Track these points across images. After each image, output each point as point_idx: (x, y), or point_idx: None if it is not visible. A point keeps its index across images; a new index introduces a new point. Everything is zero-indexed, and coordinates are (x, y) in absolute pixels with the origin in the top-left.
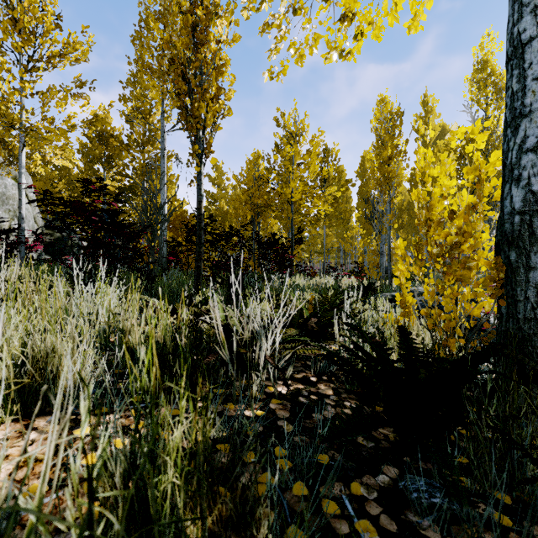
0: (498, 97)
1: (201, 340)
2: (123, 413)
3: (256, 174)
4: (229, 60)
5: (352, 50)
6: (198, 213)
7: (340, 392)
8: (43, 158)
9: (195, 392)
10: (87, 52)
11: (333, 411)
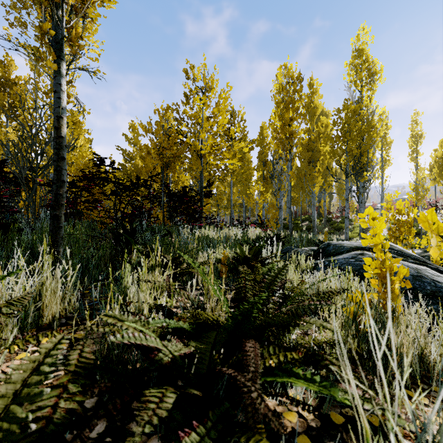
0: (371, 80)
1: None
2: None
3: (165, 125)
4: None
5: None
6: (56, 134)
7: None
8: None
9: None
10: None
11: None
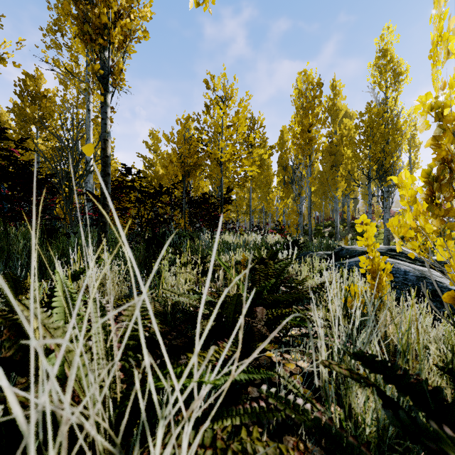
0: (396, 81)
1: None
2: None
3: (187, 134)
4: None
5: None
6: (103, 154)
7: None
8: None
9: None
10: None
11: None
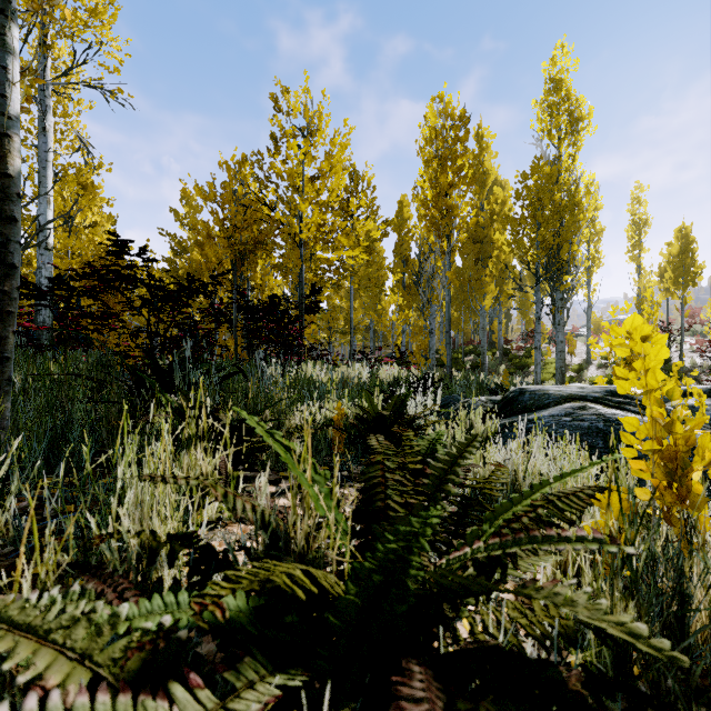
0: (574, 129)
1: None
2: None
3: (240, 190)
4: None
5: None
6: None
7: None
8: None
9: None
10: None
11: None
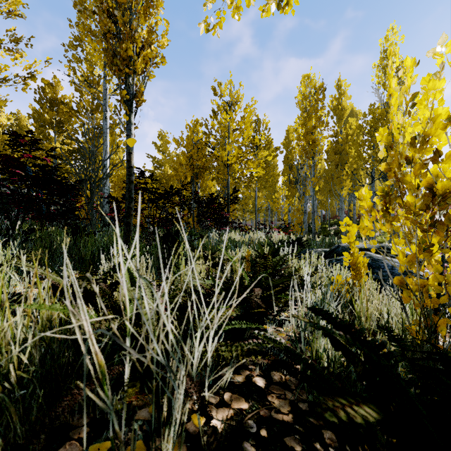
0: (400, 81)
1: (78, 346)
2: None
3: (195, 138)
4: (161, 2)
5: (290, 0)
6: (128, 165)
7: None
8: None
9: None
10: (19, 3)
11: None
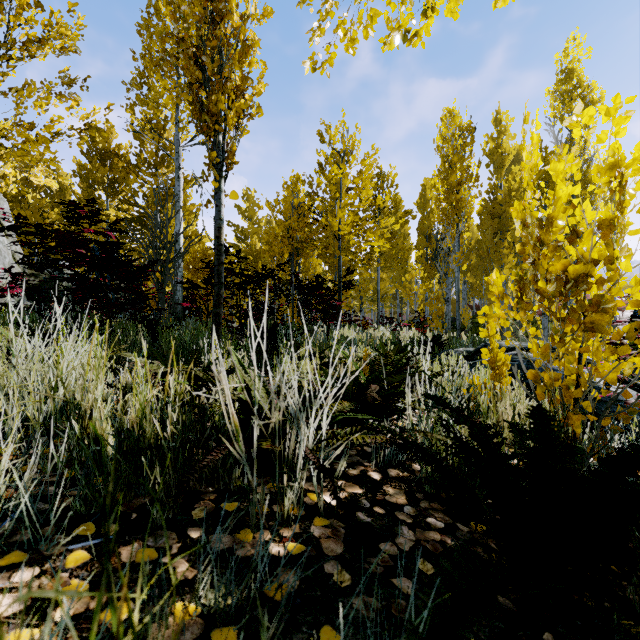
0: None
1: (204, 422)
2: (51, 562)
3: (295, 201)
4: (257, 41)
5: (420, 31)
6: (217, 242)
7: (418, 499)
8: (30, 182)
9: (191, 509)
10: (76, 38)
11: (411, 536)
